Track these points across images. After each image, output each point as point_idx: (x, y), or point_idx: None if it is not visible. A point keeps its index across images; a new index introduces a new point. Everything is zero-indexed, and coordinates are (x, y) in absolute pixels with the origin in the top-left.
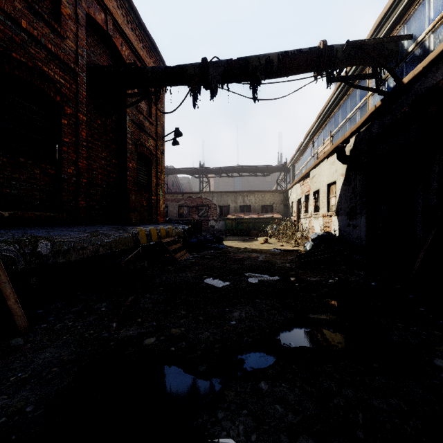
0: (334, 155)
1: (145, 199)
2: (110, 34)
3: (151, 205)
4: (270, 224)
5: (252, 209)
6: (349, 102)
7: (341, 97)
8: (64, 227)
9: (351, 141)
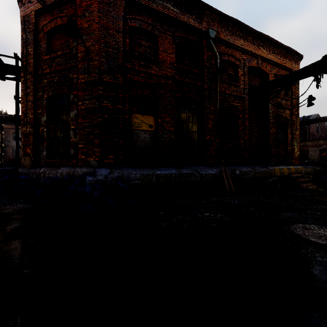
0: None
1: (282, 149)
2: (259, 67)
3: (287, 153)
4: None
5: None
6: None
7: None
8: (240, 166)
9: None
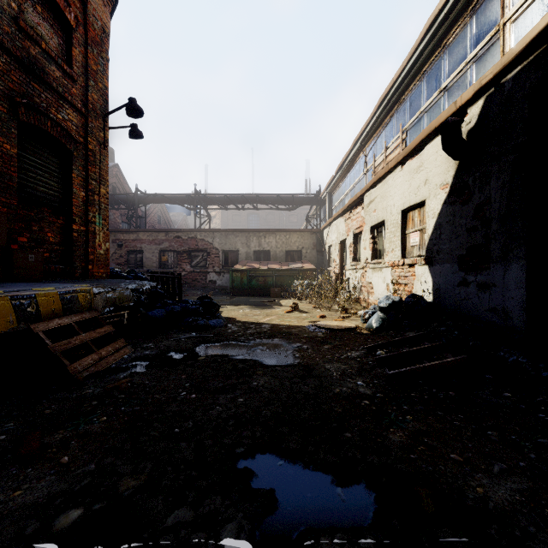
0: (421, 153)
1: (52, 229)
2: None
3: (70, 242)
4: (298, 278)
5: (273, 256)
6: (448, 59)
7: (428, 55)
8: None
9: (473, 112)
